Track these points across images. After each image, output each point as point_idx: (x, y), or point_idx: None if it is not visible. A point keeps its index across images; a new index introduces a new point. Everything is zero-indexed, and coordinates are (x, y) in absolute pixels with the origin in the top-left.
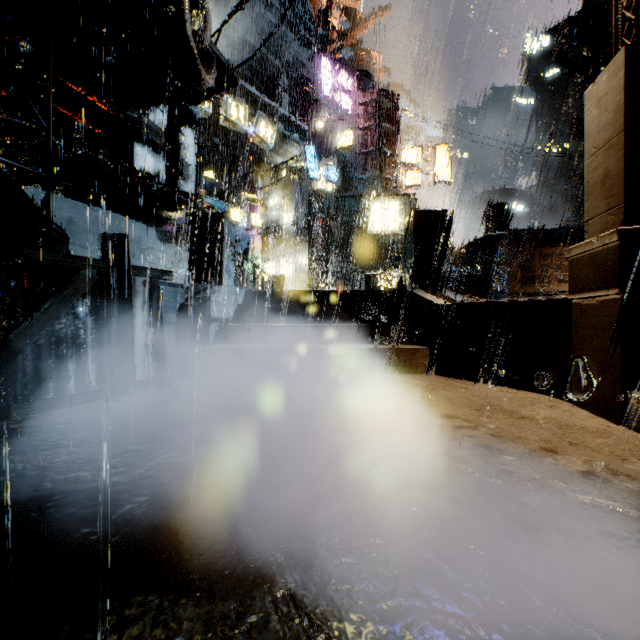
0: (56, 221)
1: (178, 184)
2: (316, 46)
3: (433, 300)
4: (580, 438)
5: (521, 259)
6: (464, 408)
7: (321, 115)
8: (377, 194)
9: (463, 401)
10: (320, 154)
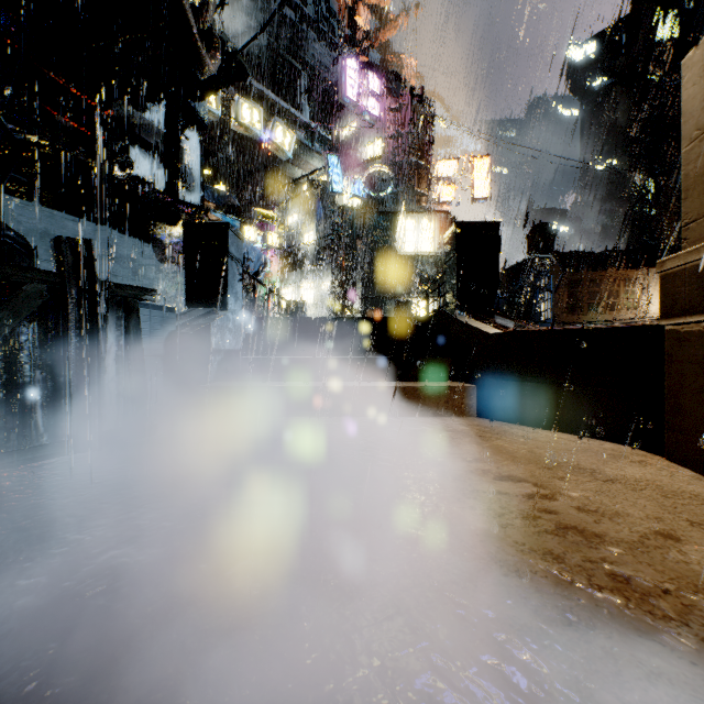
0: (28, 233)
1: (181, 195)
2: (340, 47)
3: (481, 328)
4: (700, 513)
5: (567, 284)
6: (530, 466)
7: (346, 122)
8: (409, 211)
9: (526, 455)
10: (345, 166)
